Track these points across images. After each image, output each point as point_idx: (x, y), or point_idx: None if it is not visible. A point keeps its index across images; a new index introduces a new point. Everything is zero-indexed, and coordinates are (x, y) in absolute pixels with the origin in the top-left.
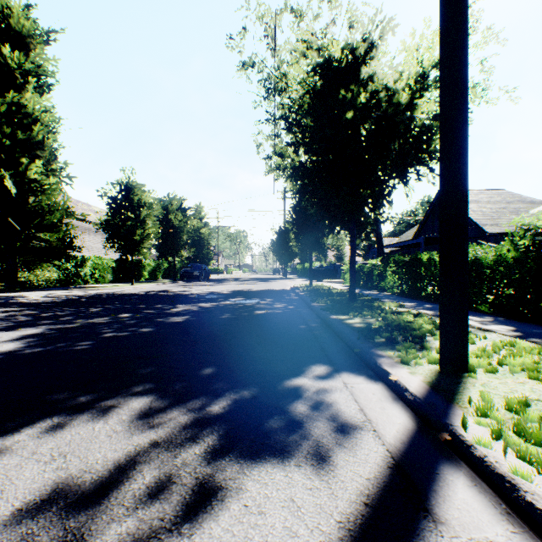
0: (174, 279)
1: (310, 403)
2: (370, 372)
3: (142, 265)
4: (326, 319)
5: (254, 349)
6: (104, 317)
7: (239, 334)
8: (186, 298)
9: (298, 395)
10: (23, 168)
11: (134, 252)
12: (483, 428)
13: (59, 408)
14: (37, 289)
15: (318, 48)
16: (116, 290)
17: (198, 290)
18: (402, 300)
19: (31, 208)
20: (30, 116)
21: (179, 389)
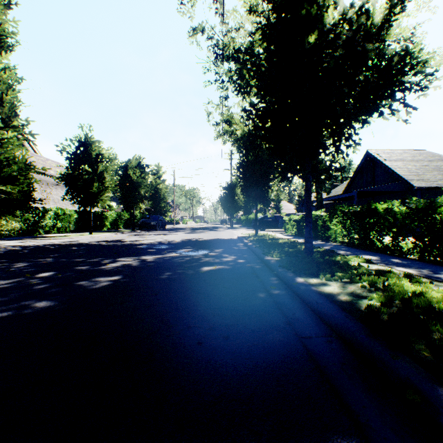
0: (133, 228)
1: None
2: None
3: (105, 216)
4: (291, 283)
5: (191, 362)
6: (15, 277)
7: (173, 316)
8: (133, 249)
9: None
10: None
11: (91, 204)
12: None
13: None
14: None
15: None
16: (72, 239)
17: (150, 240)
18: (358, 252)
19: None
20: None
21: None
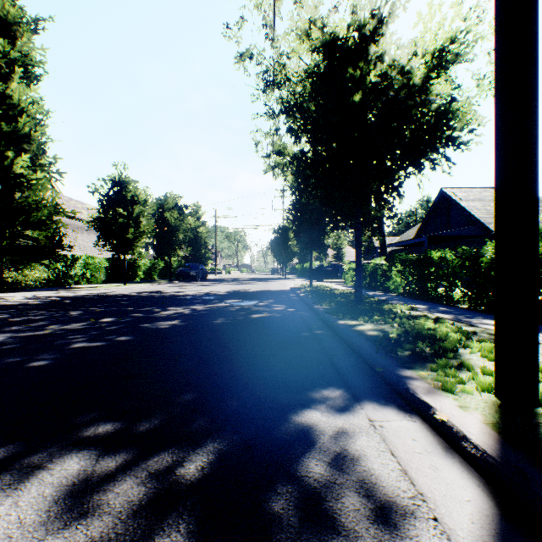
0: (170, 279)
1: (328, 459)
2: (400, 400)
3: (137, 265)
4: (333, 325)
5: (250, 365)
6: (82, 322)
7: (232, 344)
8: (179, 299)
9: (309, 443)
10: (8, 162)
11: (126, 251)
12: None
13: None
14: (23, 289)
15: (322, 25)
16: (107, 290)
17: (193, 291)
18: (412, 301)
19: (17, 205)
20: (16, 107)
21: (143, 433)
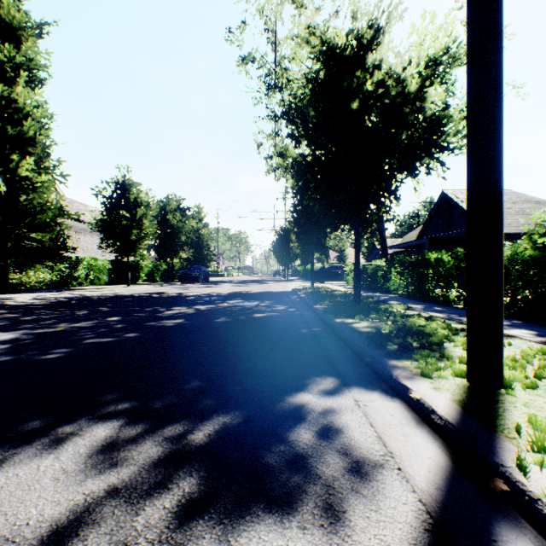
0: (173, 280)
1: (316, 428)
2: (384, 385)
3: (140, 266)
4: (330, 323)
5: (251, 357)
6: (91, 320)
7: (235, 340)
8: (182, 300)
9: (301, 417)
10: (14, 165)
11: (130, 253)
12: (545, 470)
13: (4, 437)
14: (28, 291)
15: (321, 34)
16: (111, 291)
17: (196, 292)
18: (409, 302)
19: (22, 207)
20: (21, 111)
21: (157, 410)
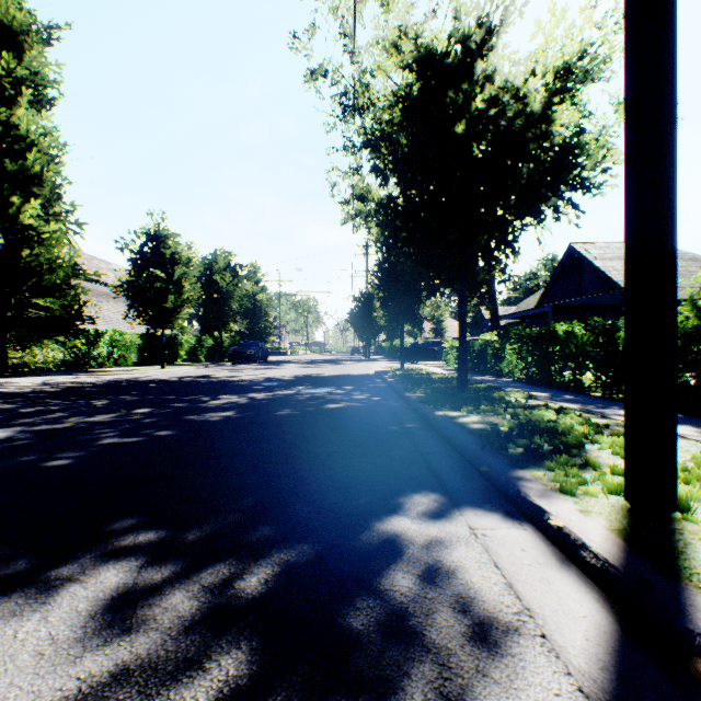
0: (221, 360)
1: (417, 571)
2: (509, 505)
3: (178, 342)
4: (428, 417)
5: (323, 464)
6: (111, 413)
7: (302, 440)
8: (233, 386)
9: (396, 554)
10: (14, 210)
11: (165, 325)
12: None
13: None
14: (33, 373)
15: (416, 36)
16: (140, 375)
17: (251, 376)
18: (530, 388)
19: (25, 265)
20: (24, 140)
21: (193, 542)
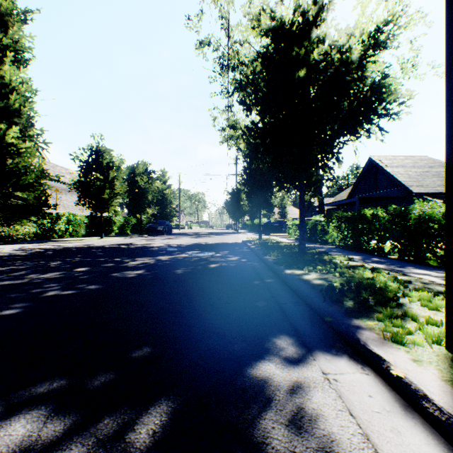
0: (141, 233)
1: (285, 420)
2: (350, 350)
3: (113, 221)
4: (281, 274)
5: (206, 313)
6: (59, 271)
7: (191, 293)
8: (147, 251)
9: (265, 401)
10: (1, 133)
11: (103, 209)
12: None
13: None
14: (14, 242)
15: (271, 11)
16: (86, 243)
17: (159, 244)
18: (348, 253)
19: (9, 170)
20: (8, 86)
21: (97, 389)
